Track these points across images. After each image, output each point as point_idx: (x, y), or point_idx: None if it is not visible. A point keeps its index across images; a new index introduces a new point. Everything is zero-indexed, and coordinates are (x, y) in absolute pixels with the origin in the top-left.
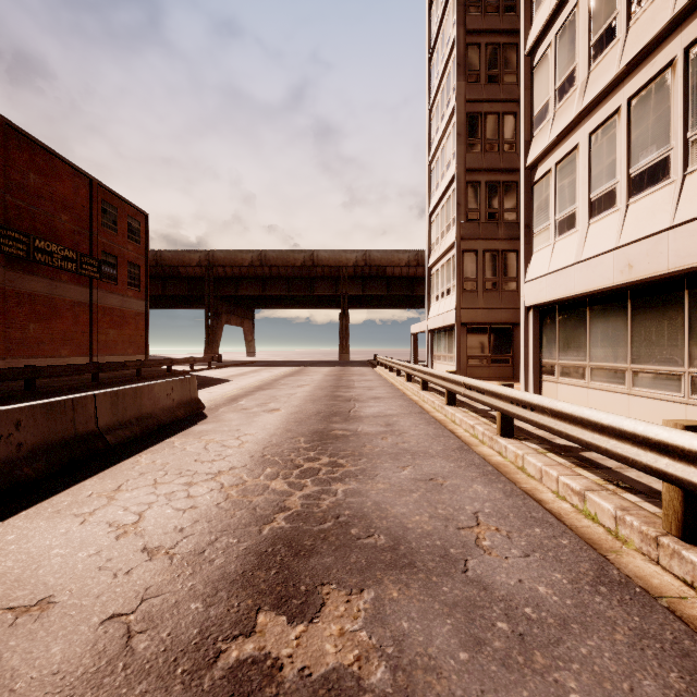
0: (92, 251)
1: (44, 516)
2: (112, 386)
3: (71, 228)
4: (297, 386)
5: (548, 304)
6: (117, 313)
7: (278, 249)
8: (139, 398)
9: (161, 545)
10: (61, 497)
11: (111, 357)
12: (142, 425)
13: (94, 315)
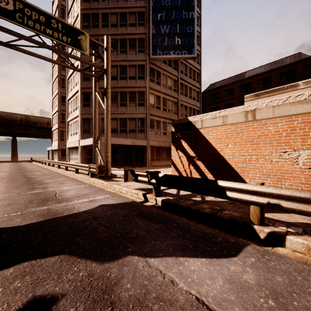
0: None
1: None
2: None
3: None
4: (3, 166)
5: (70, 147)
6: None
7: None
8: None
9: (7, 172)
10: None
11: None
12: None
13: None
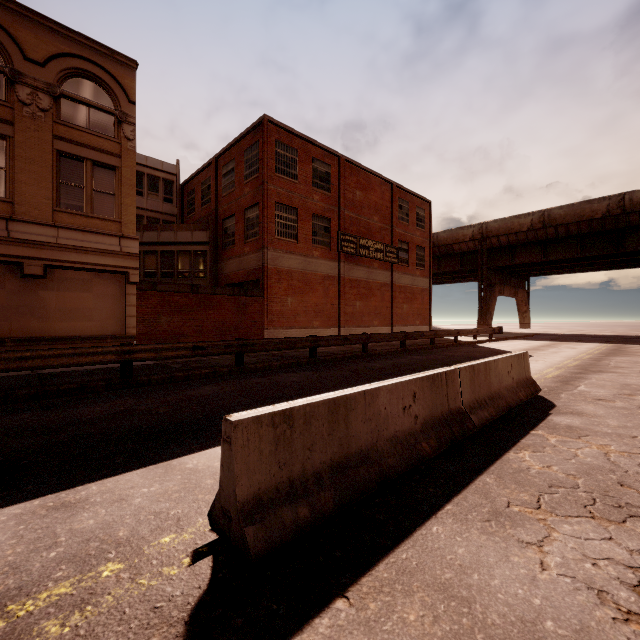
0: (392, 241)
1: (476, 525)
2: (416, 352)
3: (379, 226)
4: None
5: None
6: (408, 290)
7: (566, 205)
8: (488, 374)
9: None
10: (472, 494)
11: (404, 327)
12: (494, 405)
13: (393, 293)
